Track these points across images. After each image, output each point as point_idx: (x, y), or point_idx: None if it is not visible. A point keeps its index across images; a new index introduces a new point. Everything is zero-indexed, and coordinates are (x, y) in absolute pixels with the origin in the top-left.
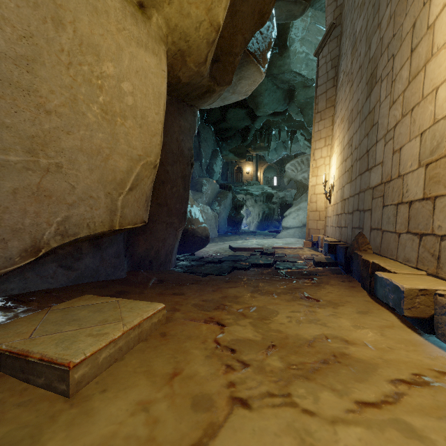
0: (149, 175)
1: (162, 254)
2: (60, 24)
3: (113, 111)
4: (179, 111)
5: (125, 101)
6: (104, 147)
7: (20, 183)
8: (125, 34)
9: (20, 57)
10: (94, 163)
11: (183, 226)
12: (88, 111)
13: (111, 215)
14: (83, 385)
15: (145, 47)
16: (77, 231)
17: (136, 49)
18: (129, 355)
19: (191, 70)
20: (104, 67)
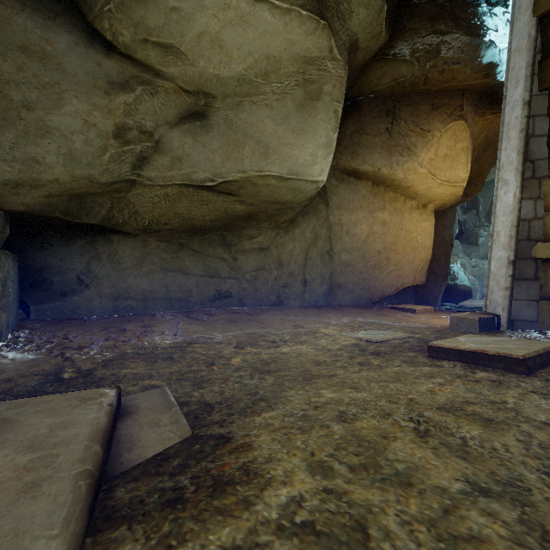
0: (426, 264)
1: (431, 299)
2: (402, 229)
3: (415, 247)
4: (442, 216)
5: (418, 242)
6: (412, 259)
7: (394, 274)
8: (419, 221)
9: (394, 242)
10: (409, 265)
11: (445, 284)
12: (408, 250)
13: (414, 280)
14: (417, 314)
15: (425, 220)
16: (405, 285)
17: (422, 223)
18: (424, 314)
19: (448, 206)
20: (412, 235)
